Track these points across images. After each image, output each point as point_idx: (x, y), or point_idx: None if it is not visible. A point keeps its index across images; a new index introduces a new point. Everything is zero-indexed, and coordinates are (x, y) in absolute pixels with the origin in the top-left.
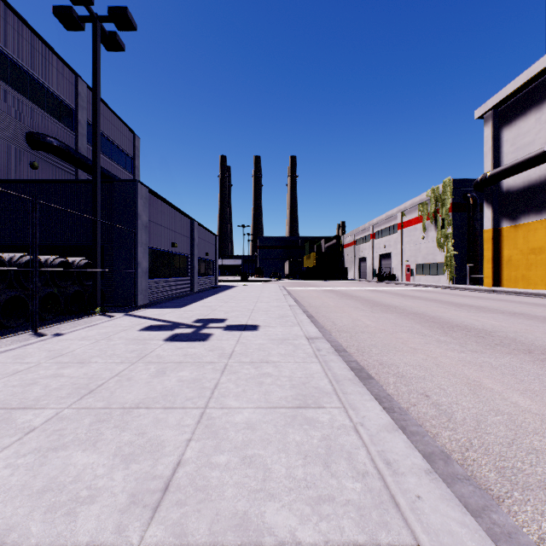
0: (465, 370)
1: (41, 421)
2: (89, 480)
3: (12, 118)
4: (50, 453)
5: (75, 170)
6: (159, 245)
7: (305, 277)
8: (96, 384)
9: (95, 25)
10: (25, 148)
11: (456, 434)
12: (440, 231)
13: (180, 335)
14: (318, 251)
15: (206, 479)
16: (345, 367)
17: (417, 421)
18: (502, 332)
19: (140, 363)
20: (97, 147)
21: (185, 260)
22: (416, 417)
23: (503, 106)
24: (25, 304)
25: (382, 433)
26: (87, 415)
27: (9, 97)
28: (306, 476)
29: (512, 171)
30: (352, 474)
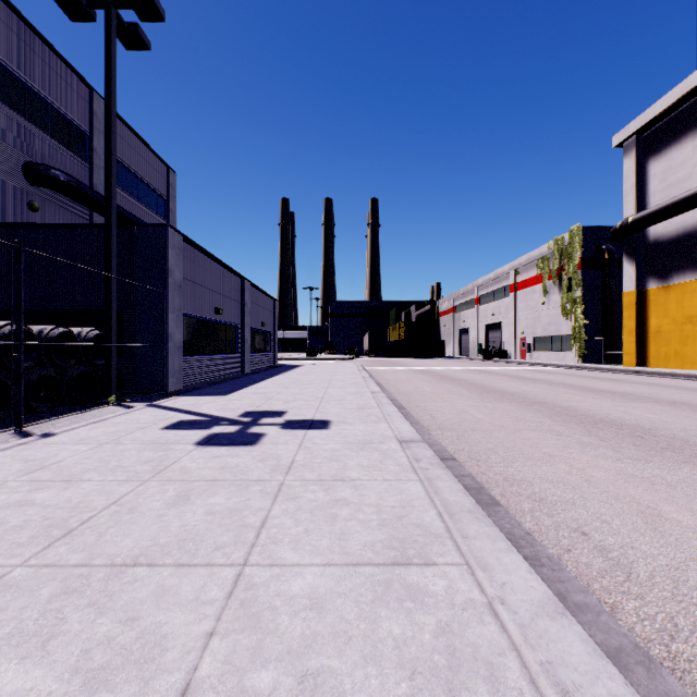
0: (630, 490)
1: None
2: None
3: (4, 143)
4: None
5: (89, 213)
6: (198, 311)
7: (390, 354)
8: (80, 519)
9: (108, 13)
10: (21, 184)
11: (647, 606)
12: (566, 294)
13: (219, 436)
14: (407, 320)
15: None
16: (460, 489)
17: (579, 581)
18: (665, 429)
19: (154, 482)
20: (112, 178)
21: (234, 332)
22: (576, 573)
23: (650, 130)
24: (8, 392)
25: (540, 621)
26: (49, 581)
27: (0, 116)
28: None
29: (662, 214)
30: None
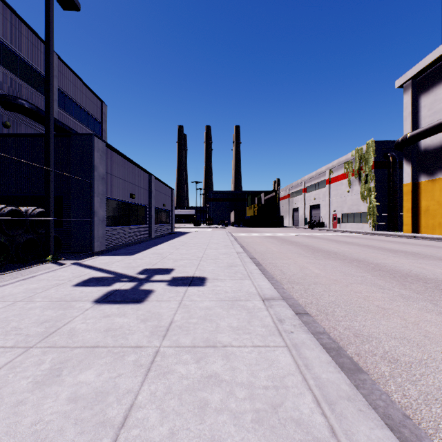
0: None
1: None
2: None
3: None
4: None
5: None
6: (117, 195)
7: (248, 224)
8: None
9: None
10: None
11: None
12: (364, 185)
13: (116, 293)
14: (258, 202)
15: None
16: (329, 360)
17: None
18: None
19: (36, 349)
20: (50, 98)
21: (143, 210)
22: None
23: (421, 76)
24: None
25: None
26: None
27: None
28: None
29: (431, 131)
30: None
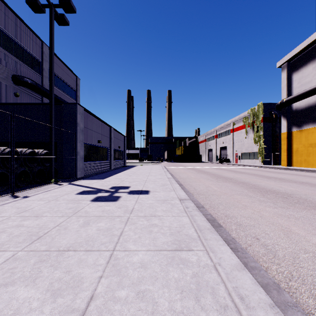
0: (279, 220)
1: (1, 261)
2: (25, 313)
3: (3, 66)
4: (2, 288)
5: (41, 97)
6: (90, 141)
7: (177, 160)
8: (43, 232)
9: (51, 9)
10: (11, 84)
11: (281, 268)
12: (256, 133)
13: (101, 197)
14: (184, 145)
15: (111, 311)
16: (205, 219)
17: (253, 258)
18: (297, 194)
19: (74, 217)
20: (52, 83)
21: (106, 150)
22: (252, 254)
23: (293, 60)
24: (7, 178)
25: (234, 272)
26: (33, 256)
27: (2, 54)
28: (183, 309)
29: (298, 98)
30: (216, 308)
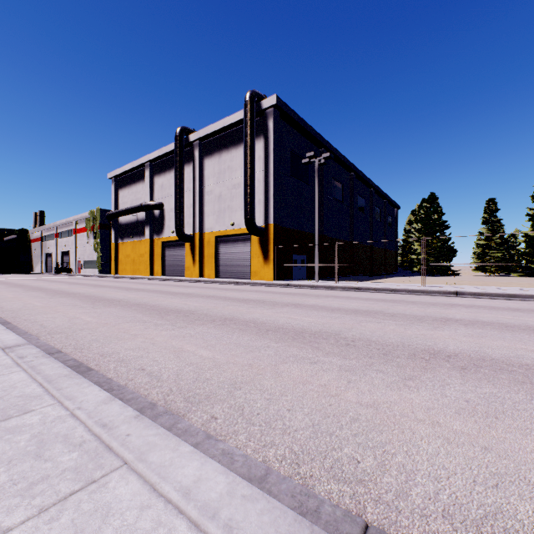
0: None
1: None
2: None
3: None
4: None
5: None
6: None
7: None
8: None
9: None
10: None
11: None
12: (96, 240)
13: None
14: None
15: None
16: None
17: None
18: (36, 286)
19: None
20: None
21: None
22: None
23: (120, 178)
24: None
25: None
26: None
27: None
28: None
29: (117, 215)
30: None
